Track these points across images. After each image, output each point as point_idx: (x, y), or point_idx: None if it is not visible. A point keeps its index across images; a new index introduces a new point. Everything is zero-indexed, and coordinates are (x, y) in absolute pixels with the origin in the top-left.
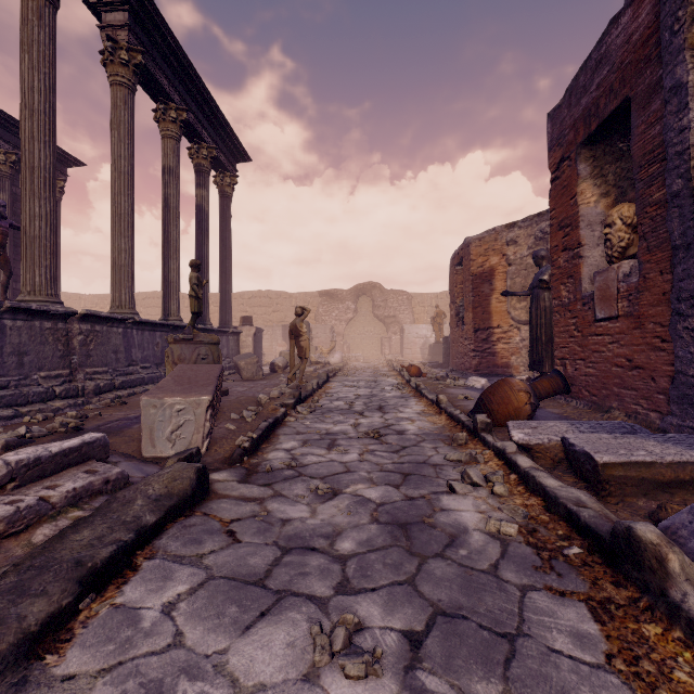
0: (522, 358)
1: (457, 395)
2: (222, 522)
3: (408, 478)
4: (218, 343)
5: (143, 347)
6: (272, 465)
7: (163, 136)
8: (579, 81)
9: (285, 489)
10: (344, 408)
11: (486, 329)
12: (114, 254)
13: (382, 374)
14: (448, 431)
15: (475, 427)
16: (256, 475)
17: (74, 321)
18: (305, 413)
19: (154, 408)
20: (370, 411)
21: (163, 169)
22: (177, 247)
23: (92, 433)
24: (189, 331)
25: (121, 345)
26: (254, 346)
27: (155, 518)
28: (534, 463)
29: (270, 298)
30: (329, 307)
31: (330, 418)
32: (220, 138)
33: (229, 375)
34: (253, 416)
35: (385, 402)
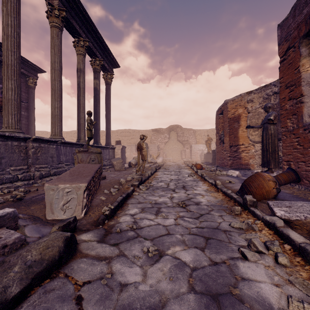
0: (255, 160)
1: (224, 180)
2: (76, 285)
3: (209, 242)
4: (100, 152)
5: (66, 155)
6: (121, 227)
7: (77, 53)
8: (302, 0)
9: (127, 249)
10: (164, 186)
11: (236, 145)
12: (52, 109)
13: (182, 168)
14: (225, 203)
15: (245, 203)
16: (110, 235)
17: (29, 142)
18: (143, 190)
19: (52, 190)
20: (178, 189)
21: (77, 70)
22: (84, 107)
23: (7, 208)
24: (85, 146)
25: (55, 154)
26: (121, 154)
27: (19, 289)
28: (304, 238)
29: (130, 132)
30: (156, 136)
31: (157, 193)
32: (105, 56)
33: (109, 168)
34: (116, 192)
35: (186, 183)
